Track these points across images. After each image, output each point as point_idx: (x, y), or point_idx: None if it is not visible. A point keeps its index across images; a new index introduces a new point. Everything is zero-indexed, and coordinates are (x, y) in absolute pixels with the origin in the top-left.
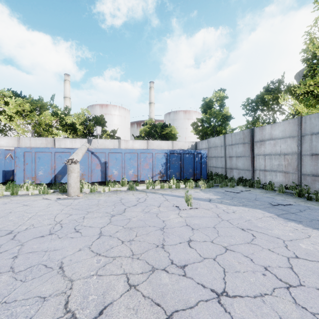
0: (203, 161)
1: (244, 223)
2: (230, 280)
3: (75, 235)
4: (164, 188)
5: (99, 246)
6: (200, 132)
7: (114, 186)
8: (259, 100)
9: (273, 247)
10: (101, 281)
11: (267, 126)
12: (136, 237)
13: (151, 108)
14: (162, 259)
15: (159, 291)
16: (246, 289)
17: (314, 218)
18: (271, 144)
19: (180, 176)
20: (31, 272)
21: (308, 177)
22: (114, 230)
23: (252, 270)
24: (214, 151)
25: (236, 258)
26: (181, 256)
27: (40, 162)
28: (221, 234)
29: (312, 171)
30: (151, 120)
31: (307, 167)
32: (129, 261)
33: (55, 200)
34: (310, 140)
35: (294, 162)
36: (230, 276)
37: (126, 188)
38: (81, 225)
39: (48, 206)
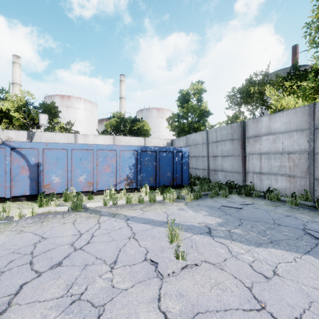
0: (184, 162)
1: None
2: None
3: None
4: (131, 203)
5: None
6: (176, 128)
7: (49, 203)
8: (246, 90)
9: None
10: None
11: (264, 118)
12: None
13: (121, 104)
14: None
15: None
16: None
17: None
18: (270, 140)
19: (155, 182)
20: None
21: None
22: None
23: None
24: (194, 150)
25: None
26: None
27: None
28: None
29: None
30: (120, 113)
31: None
32: None
33: None
34: None
35: (304, 162)
36: None
37: (67, 208)
38: None
39: None
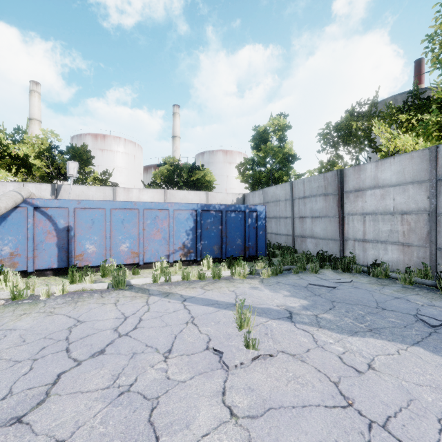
0: (260, 225)
1: None
2: None
3: None
4: (189, 280)
5: None
6: (250, 178)
7: (83, 278)
8: (345, 127)
9: None
10: None
11: (369, 165)
12: None
13: (175, 145)
14: None
15: None
16: None
17: None
18: (377, 195)
19: (220, 251)
20: None
21: None
22: None
23: None
24: (274, 209)
25: None
26: None
27: None
28: None
29: None
30: (173, 158)
31: None
32: None
33: None
34: None
35: (423, 226)
36: None
37: (107, 285)
38: None
39: None
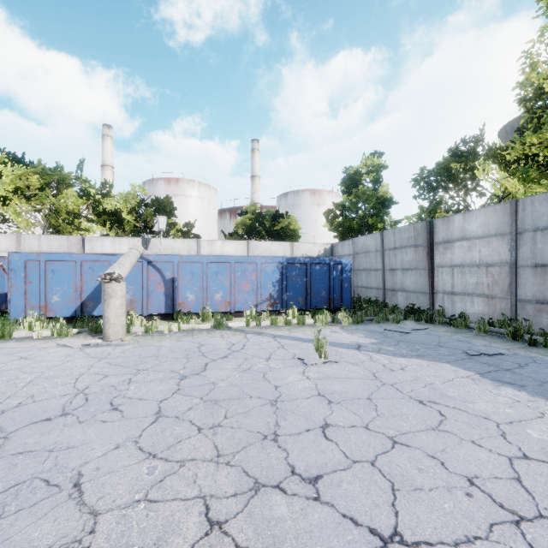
0: (345, 277)
1: (422, 389)
2: (405, 507)
3: (111, 415)
4: (277, 325)
5: (155, 438)
6: (339, 226)
7: (189, 321)
8: (442, 171)
9: (480, 438)
10: (155, 514)
11: (457, 217)
12: (226, 419)
13: (254, 186)
14: (274, 465)
15: (268, 534)
16: (438, 527)
17: (545, 378)
18: (464, 247)
19: (305, 303)
20: (16, 496)
21: (529, 304)
22: (185, 405)
23: (446, 486)
24: (364, 260)
25: (413, 460)
26: (310, 457)
27: (54, 279)
28: (382, 411)
29: (535, 294)
30: (255, 206)
31: (527, 288)
32: (211, 470)
33: (79, 348)
34: (532, 241)
35: (505, 278)
36: (404, 500)
37: (210, 325)
38: (124, 395)
39: (65, 360)
